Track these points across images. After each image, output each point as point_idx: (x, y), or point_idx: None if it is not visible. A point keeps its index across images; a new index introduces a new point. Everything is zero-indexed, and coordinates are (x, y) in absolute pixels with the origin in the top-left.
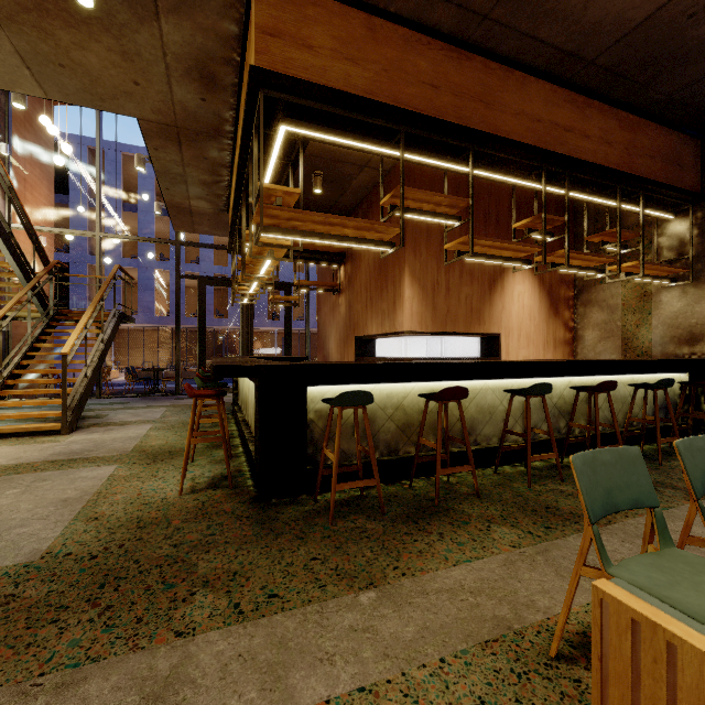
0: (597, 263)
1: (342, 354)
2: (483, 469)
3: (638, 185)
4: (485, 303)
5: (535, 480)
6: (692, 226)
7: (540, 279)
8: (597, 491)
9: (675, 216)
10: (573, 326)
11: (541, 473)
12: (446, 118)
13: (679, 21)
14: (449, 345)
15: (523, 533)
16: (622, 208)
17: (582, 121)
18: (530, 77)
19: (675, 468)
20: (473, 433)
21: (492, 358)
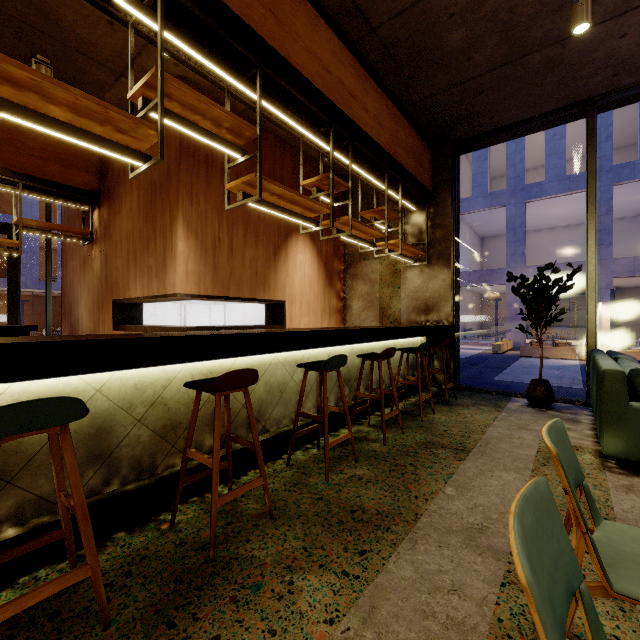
0: (370, 237)
1: (95, 321)
2: (273, 463)
3: (399, 172)
4: (270, 268)
5: (331, 467)
6: (427, 218)
7: (318, 250)
8: (552, 624)
9: (417, 209)
10: (343, 296)
11: (334, 453)
12: (228, 5)
13: (442, 17)
14: (233, 312)
15: (338, 579)
16: (384, 194)
17: (363, 93)
18: (321, 19)
19: (433, 423)
20: (261, 419)
21: (277, 326)
